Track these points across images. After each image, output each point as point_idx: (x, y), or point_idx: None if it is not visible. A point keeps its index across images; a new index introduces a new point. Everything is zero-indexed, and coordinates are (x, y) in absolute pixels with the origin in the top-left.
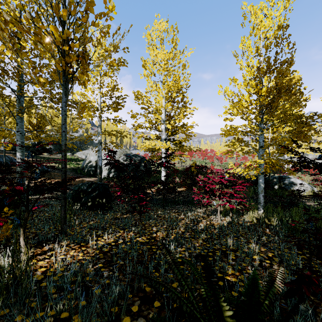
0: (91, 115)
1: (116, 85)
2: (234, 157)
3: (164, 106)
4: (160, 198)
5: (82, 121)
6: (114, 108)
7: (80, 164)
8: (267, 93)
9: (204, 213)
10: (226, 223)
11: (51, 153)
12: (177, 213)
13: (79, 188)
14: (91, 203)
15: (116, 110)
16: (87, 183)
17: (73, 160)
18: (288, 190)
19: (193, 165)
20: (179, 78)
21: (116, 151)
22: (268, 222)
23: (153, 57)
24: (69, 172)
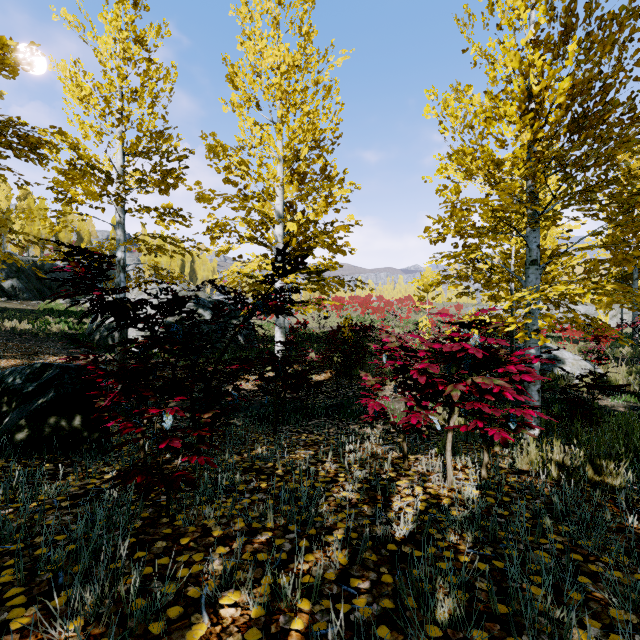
0: (95, 194)
1: (165, 129)
2: (423, 311)
3: (280, 177)
4: (271, 402)
5: (71, 210)
6: (159, 183)
7: (87, 323)
8: (571, 97)
9: (385, 441)
10: (473, 485)
11: (14, 297)
12: (313, 446)
13: (1, 383)
14: (27, 431)
15: (165, 189)
16: (28, 366)
17: (72, 314)
18: (547, 375)
19: (346, 324)
20: (318, 111)
21: (110, 258)
22: (594, 476)
23: (253, 57)
24: (53, 342)
